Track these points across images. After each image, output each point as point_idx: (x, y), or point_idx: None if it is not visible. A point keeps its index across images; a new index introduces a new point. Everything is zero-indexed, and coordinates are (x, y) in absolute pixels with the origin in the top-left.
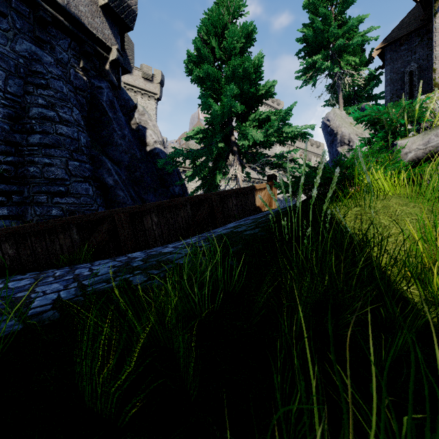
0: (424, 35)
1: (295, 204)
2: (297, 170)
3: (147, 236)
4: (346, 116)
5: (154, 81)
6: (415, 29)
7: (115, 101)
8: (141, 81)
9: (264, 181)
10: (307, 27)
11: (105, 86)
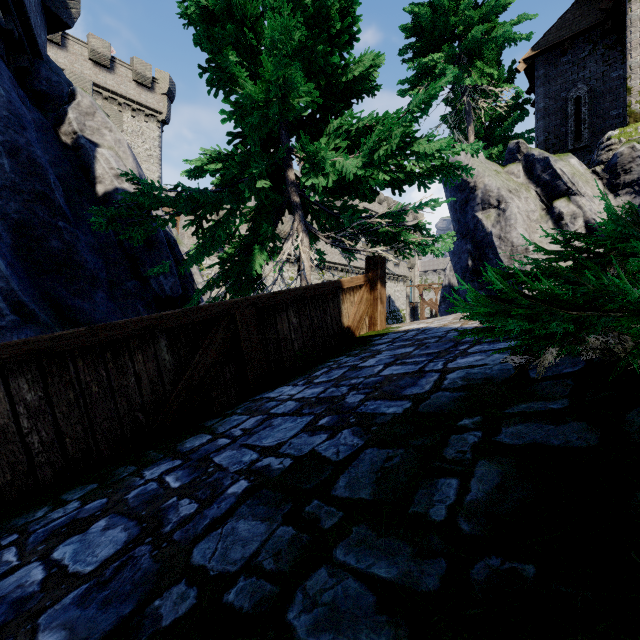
0: (599, 40)
1: (533, 375)
2: (431, 248)
3: None
4: (485, 160)
5: (156, 90)
6: (586, 28)
7: None
8: (132, 86)
9: (340, 266)
10: (420, 5)
11: None
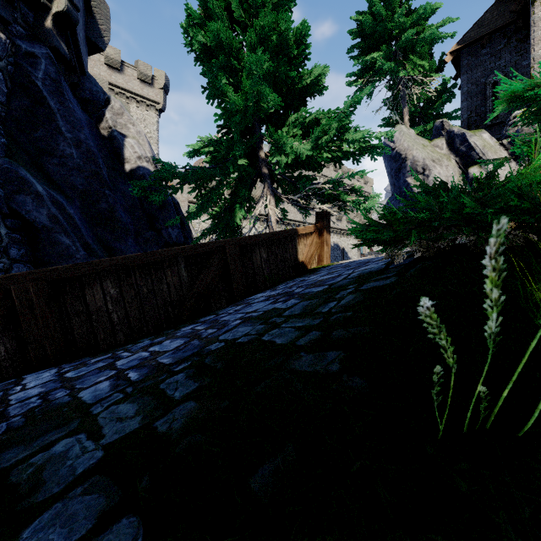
0: (512, 35)
1: (390, 267)
2: (362, 205)
3: (93, 324)
4: (416, 136)
5: (155, 85)
6: (501, 26)
7: (62, 81)
8: (136, 83)
9: (302, 223)
10: (363, 14)
11: (43, 53)
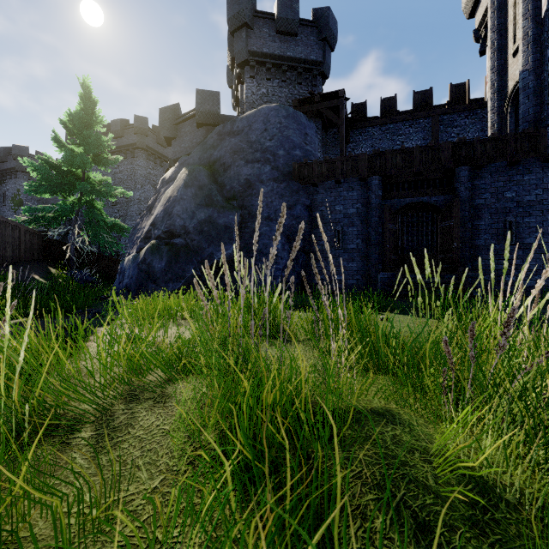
0: None
1: None
2: None
3: None
4: None
5: None
6: None
7: None
8: None
9: None
10: None
11: None
